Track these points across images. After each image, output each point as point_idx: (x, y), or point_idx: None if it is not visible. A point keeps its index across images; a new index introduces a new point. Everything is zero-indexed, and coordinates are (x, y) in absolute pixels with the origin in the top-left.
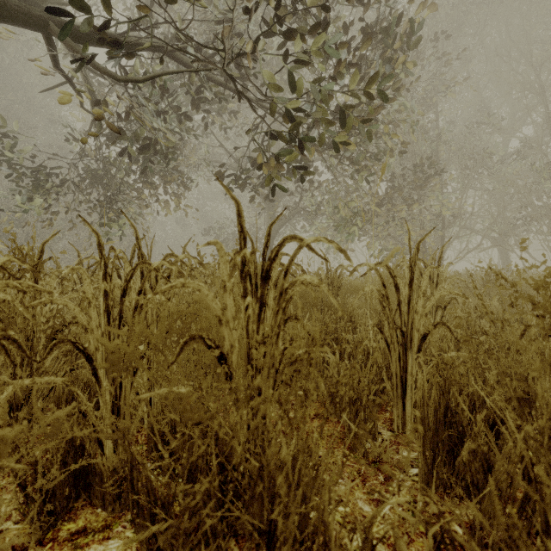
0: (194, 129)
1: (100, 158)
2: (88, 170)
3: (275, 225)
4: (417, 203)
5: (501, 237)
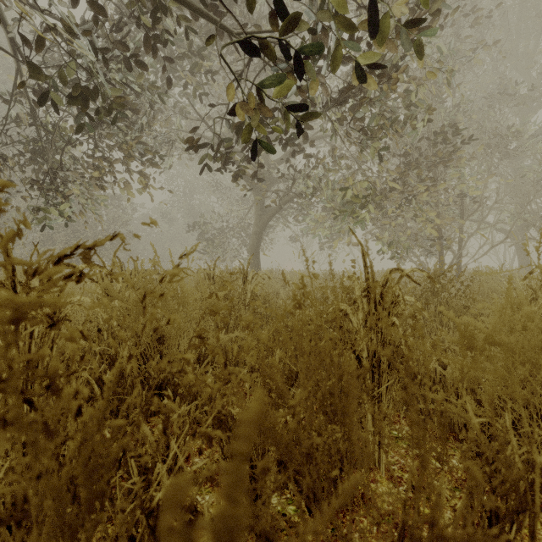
0: (168, 103)
1: (34, 124)
2: (19, 140)
3: (264, 217)
4: (440, 185)
5: (535, 228)
